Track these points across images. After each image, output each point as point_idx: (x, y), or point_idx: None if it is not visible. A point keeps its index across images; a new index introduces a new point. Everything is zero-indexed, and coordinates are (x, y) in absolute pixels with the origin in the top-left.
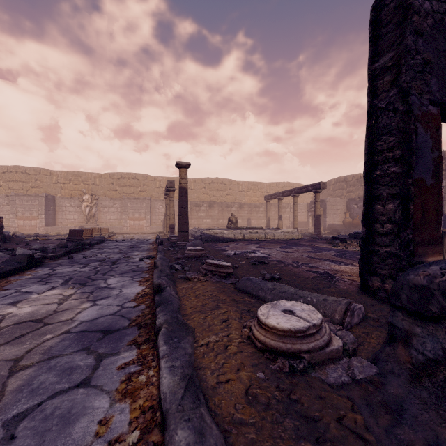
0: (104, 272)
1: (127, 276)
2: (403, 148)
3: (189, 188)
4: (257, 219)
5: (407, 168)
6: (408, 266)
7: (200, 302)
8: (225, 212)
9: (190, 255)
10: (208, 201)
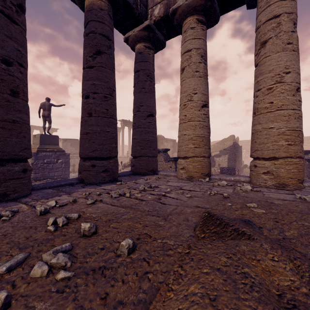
0: None
1: None
2: None
3: None
4: None
5: None
6: None
7: None
8: None
9: None
10: None
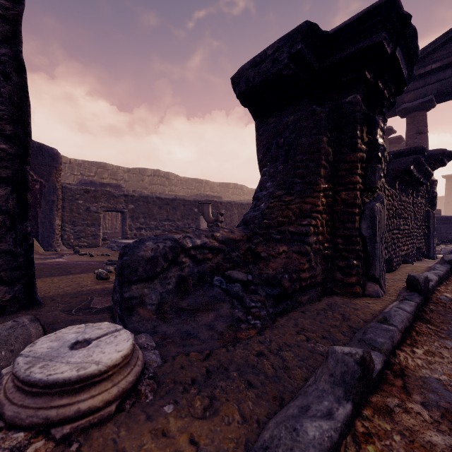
0: None
1: None
2: (16, 126)
3: None
4: None
5: (22, 152)
6: (25, 262)
7: None
8: None
9: None
10: None
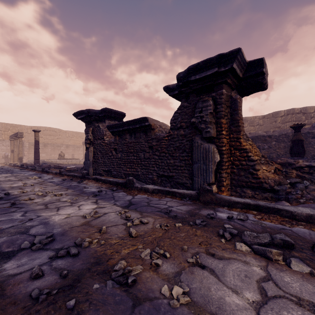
0: (11, 172)
1: (24, 172)
2: None
3: (27, 132)
4: (78, 155)
5: None
6: None
7: (55, 170)
8: (56, 150)
9: (45, 166)
10: (43, 143)
